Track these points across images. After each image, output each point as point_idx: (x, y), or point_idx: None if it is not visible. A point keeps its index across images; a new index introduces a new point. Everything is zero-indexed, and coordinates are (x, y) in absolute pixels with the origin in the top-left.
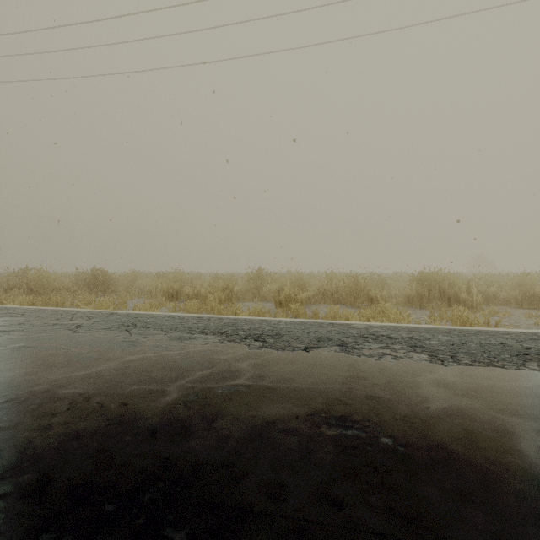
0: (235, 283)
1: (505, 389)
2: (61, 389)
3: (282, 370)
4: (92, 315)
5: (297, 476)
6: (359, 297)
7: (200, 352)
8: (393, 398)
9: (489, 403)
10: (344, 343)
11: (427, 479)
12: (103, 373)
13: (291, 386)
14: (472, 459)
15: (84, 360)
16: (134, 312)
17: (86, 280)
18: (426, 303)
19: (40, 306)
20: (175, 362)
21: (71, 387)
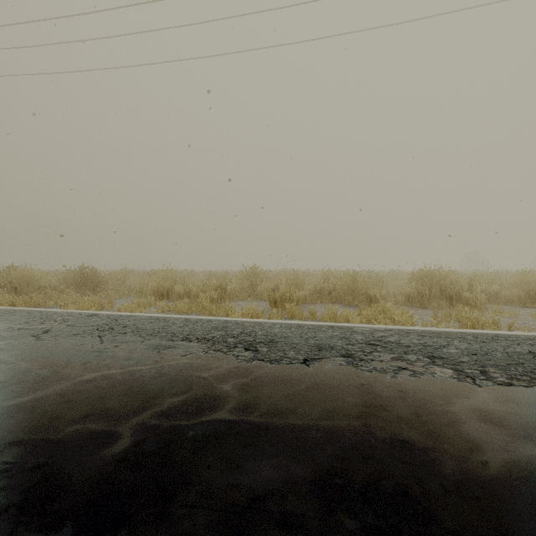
0: (229, 282)
1: None
2: None
3: (276, 395)
4: (68, 318)
5: None
6: (357, 296)
7: (177, 366)
8: (431, 445)
9: None
10: (350, 353)
11: None
12: (42, 402)
13: (289, 422)
14: None
15: (28, 381)
16: (117, 313)
17: (74, 278)
18: (427, 302)
19: (20, 306)
20: (142, 382)
21: None
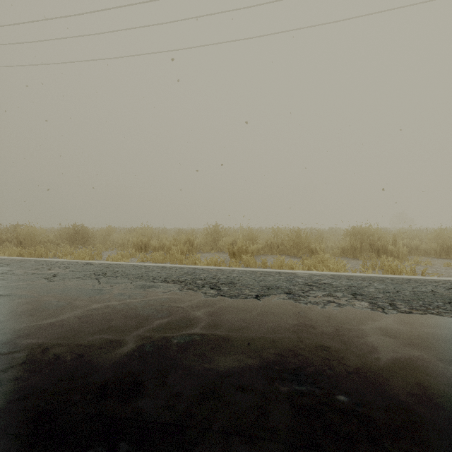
0: (195, 237)
1: (448, 338)
2: (22, 339)
3: (235, 318)
4: (69, 265)
5: (251, 446)
6: (301, 249)
7: (160, 300)
8: (343, 348)
9: (436, 354)
10: (291, 291)
11: (392, 450)
12: (66, 322)
13: (244, 335)
14: (434, 422)
15: (52, 309)
16: (106, 262)
17: (68, 234)
18: (359, 254)
19: (26, 257)
20: (136, 310)
21: (32, 337)
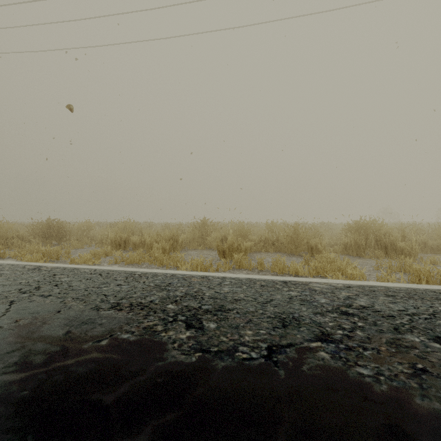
0: (182, 232)
1: None
2: None
3: None
4: (4, 272)
5: None
6: (299, 246)
7: (74, 372)
8: None
9: None
10: (326, 333)
11: None
12: None
13: None
14: None
15: None
16: (63, 266)
17: (40, 229)
18: (364, 251)
19: None
20: None
21: None
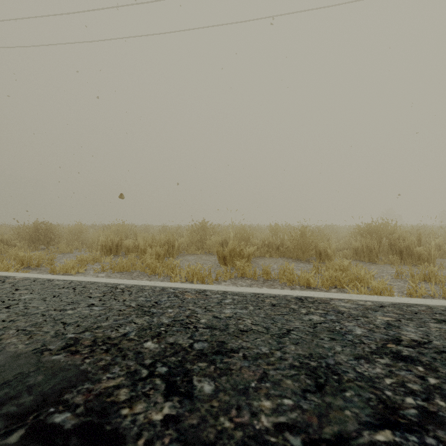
0: (180, 236)
1: None
2: None
3: None
4: None
5: None
6: (306, 251)
7: None
8: None
9: None
10: (389, 404)
11: None
12: None
13: None
14: None
15: None
16: (35, 277)
17: (27, 233)
18: (377, 257)
19: None
20: None
21: None
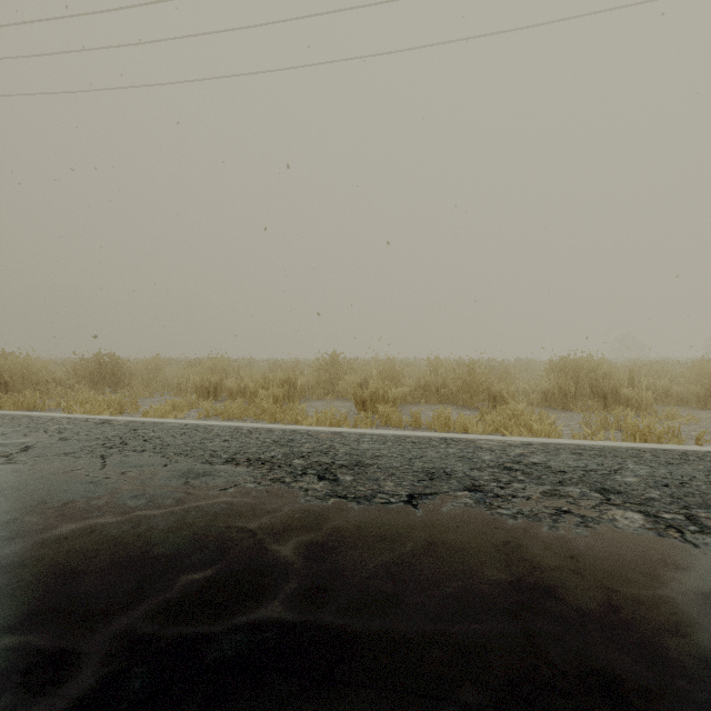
0: (301, 374)
1: None
2: None
3: (367, 566)
4: (67, 426)
5: None
6: (476, 394)
7: (210, 510)
8: (654, 681)
9: None
10: (477, 484)
11: None
12: None
13: (390, 626)
14: None
15: None
16: (139, 420)
17: (87, 370)
18: (572, 402)
19: (7, 409)
20: (148, 541)
21: None
